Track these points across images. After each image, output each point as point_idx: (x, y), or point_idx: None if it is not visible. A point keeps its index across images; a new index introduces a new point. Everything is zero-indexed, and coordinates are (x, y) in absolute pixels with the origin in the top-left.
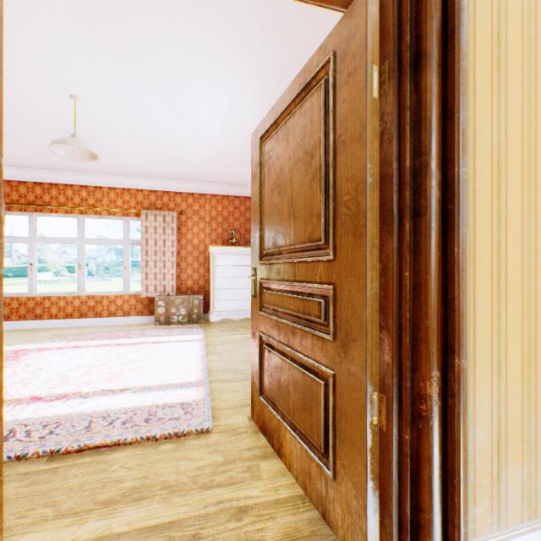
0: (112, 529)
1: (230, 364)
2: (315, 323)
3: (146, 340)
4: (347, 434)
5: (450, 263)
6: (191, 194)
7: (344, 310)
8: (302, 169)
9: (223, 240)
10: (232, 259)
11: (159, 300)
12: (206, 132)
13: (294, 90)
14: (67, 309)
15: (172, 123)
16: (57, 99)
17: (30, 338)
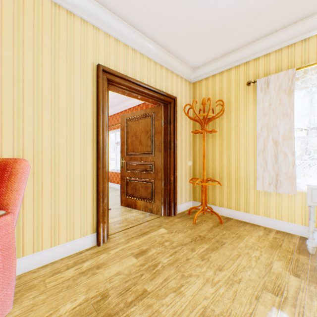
0: None
1: None
2: (148, 170)
3: None
4: (157, 191)
5: (175, 157)
6: None
7: (157, 166)
8: (144, 134)
9: None
10: None
11: None
12: None
13: (141, 113)
14: None
15: None
16: None
17: None
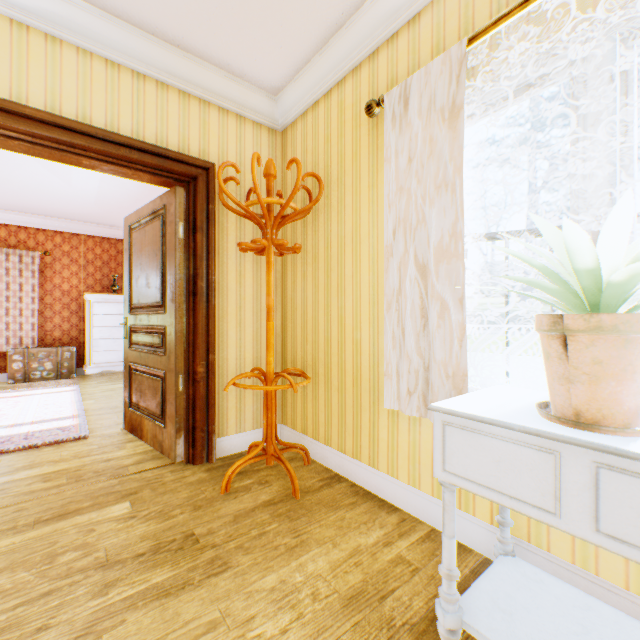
0: (16, 478)
1: (109, 404)
2: (159, 348)
3: (1, 396)
4: (170, 400)
5: (209, 316)
6: (60, 233)
7: (170, 339)
8: (153, 259)
9: (103, 286)
10: (115, 308)
11: (14, 354)
12: (82, 183)
13: (150, 209)
14: None
15: (40, 171)
16: None
17: None
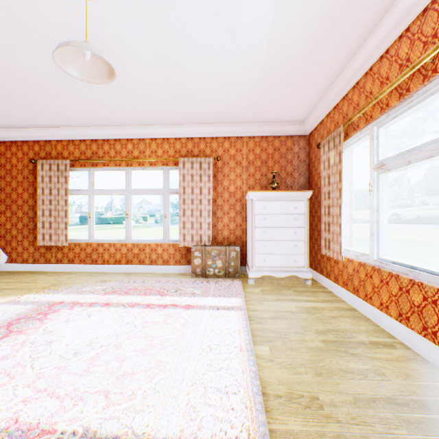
0: None
1: (295, 378)
2: None
3: (178, 300)
4: None
5: None
6: (227, 138)
7: None
8: None
9: (261, 186)
10: (274, 206)
11: (195, 250)
12: (250, 28)
13: None
14: (116, 256)
15: (205, 20)
16: (69, 5)
17: (80, 284)
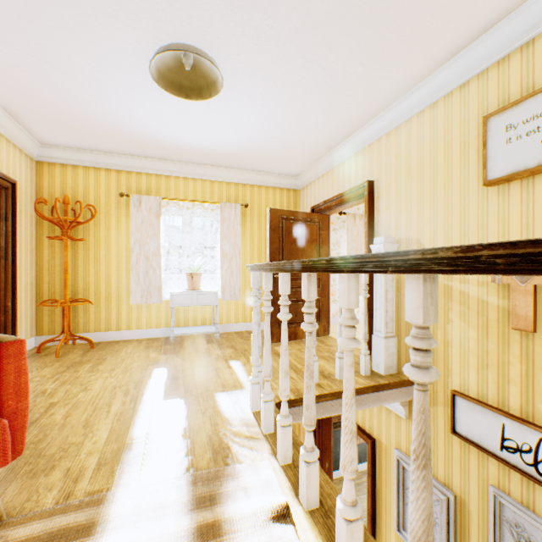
0: None
1: None
2: None
3: None
4: None
5: (16, 272)
6: None
7: None
8: None
9: None
10: None
11: None
12: None
13: None
14: None
15: None
16: None
17: None
